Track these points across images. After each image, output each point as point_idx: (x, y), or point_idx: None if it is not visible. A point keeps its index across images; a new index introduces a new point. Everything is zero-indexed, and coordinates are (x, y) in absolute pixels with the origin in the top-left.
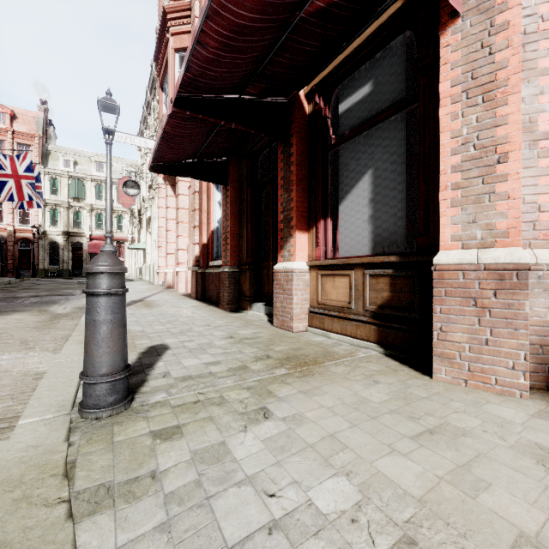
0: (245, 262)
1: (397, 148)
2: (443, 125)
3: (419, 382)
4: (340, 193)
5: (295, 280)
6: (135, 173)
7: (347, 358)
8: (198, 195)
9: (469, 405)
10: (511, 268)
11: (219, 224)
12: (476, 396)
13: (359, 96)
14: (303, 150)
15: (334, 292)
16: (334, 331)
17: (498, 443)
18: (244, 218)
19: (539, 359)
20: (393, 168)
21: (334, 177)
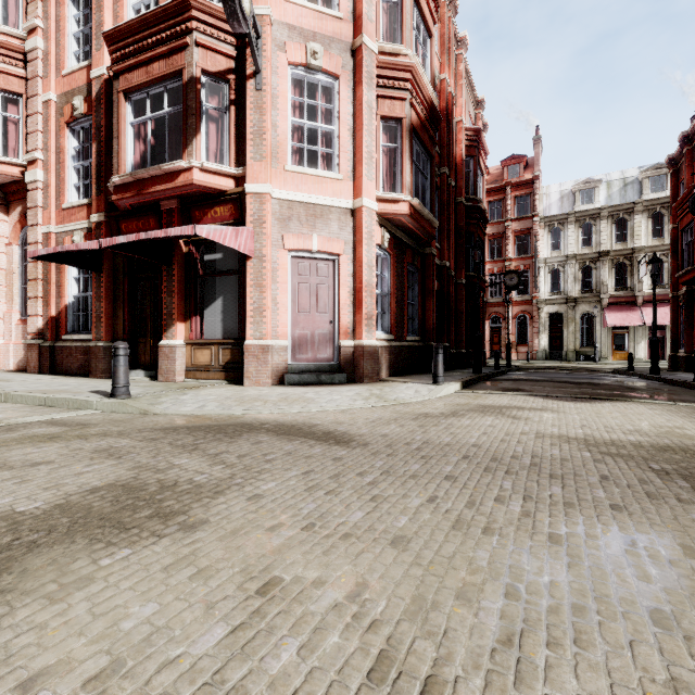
0: (122, 338)
1: (234, 291)
2: (248, 294)
3: (239, 387)
4: (205, 304)
5: (177, 352)
6: None
7: (211, 386)
8: (42, 264)
9: (252, 388)
10: (266, 346)
11: (75, 299)
12: (255, 387)
13: (217, 257)
14: (182, 274)
15: (202, 357)
16: (202, 379)
17: (253, 390)
18: (121, 302)
19: (276, 375)
20: (232, 299)
21: (201, 291)
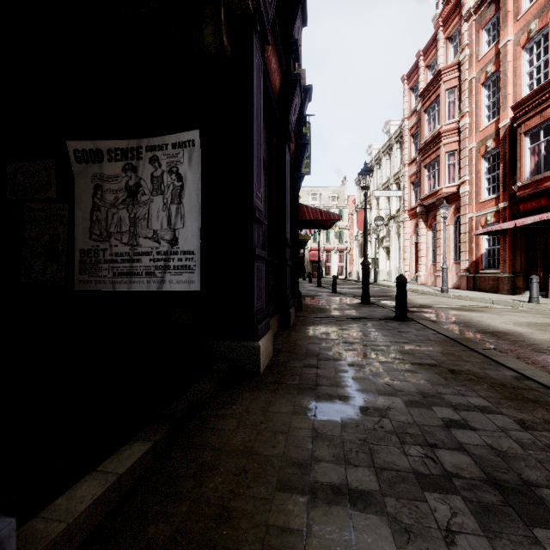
0: (519, 272)
1: None
2: None
3: None
4: None
5: None
6: (336, 197)
7: None
8: (467, 234)
9: None
10: None
11: (486, 250)
12: None
13: None
14: None
15: None
16: None
17: None
18: (518, 251)
19: None
20: None
21: None
